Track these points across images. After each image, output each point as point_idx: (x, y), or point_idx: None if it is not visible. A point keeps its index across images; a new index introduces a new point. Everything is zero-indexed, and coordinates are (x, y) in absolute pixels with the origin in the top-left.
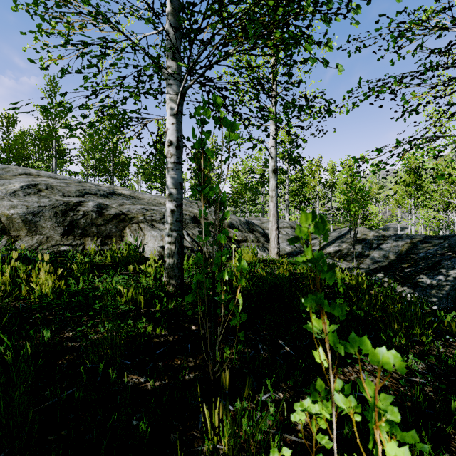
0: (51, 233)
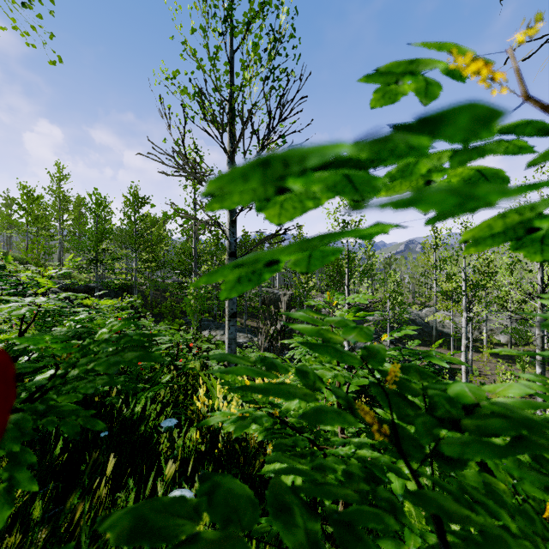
0: (476, 334)
